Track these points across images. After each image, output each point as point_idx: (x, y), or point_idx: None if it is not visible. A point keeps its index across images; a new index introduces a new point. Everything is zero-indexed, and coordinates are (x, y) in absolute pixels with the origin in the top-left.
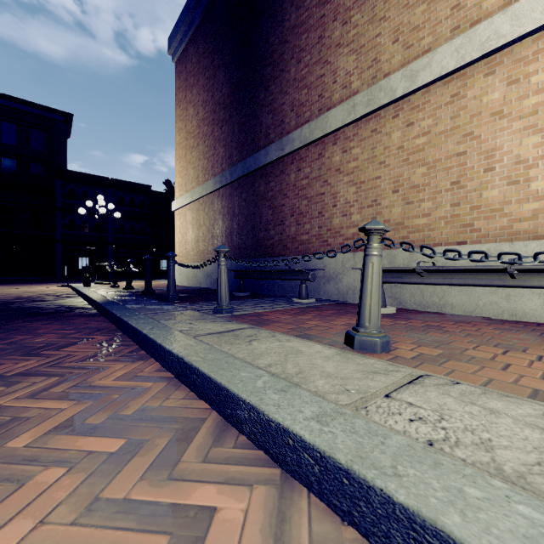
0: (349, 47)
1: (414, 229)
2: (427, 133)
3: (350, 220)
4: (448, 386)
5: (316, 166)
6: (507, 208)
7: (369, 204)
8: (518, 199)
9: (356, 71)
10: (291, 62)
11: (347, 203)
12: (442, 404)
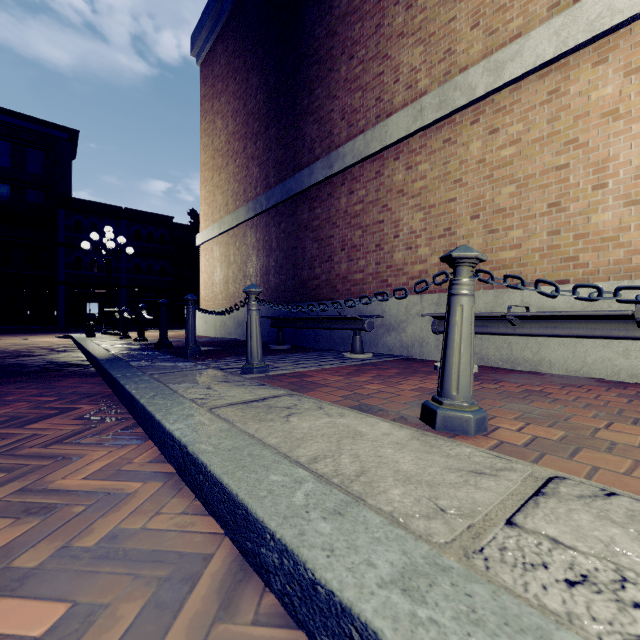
0: (415, 36)
1: (499, 264)
2: (516, 142)
3: (416, 254)
4: (600, 500)
5: (373, 187)
6: (625, 236)
7: (440, 234)
8: (639, 224)
9: (424, 67)
10: (341, 59)
11: (412, 233)
12: (608, 540)
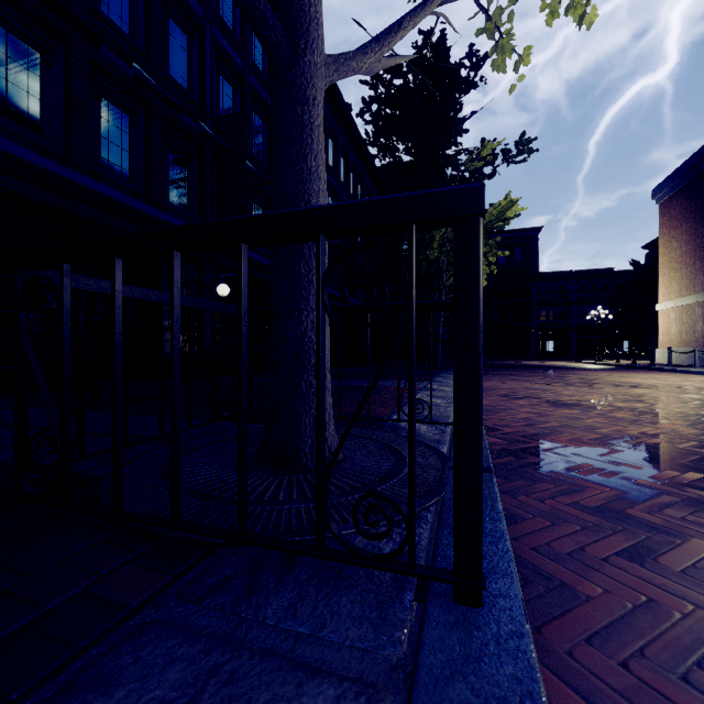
0: None
1: None
2: None
3: None
4: None
5: None
6: None
7: None
8: None
9: None
10: None
11: None
12: None
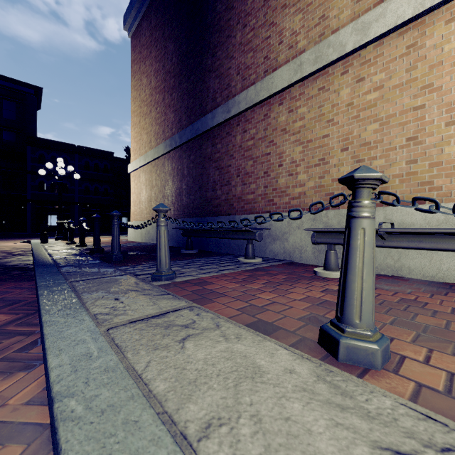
0: (295, 6)
1: None
2: (379, 88)
3: (296, 179)
4: None
5: (262, 126)
6: None
7: (316, 163)
8: None
9: (303, 30)
10: (237, 27)
11: (293, 162)
12: None
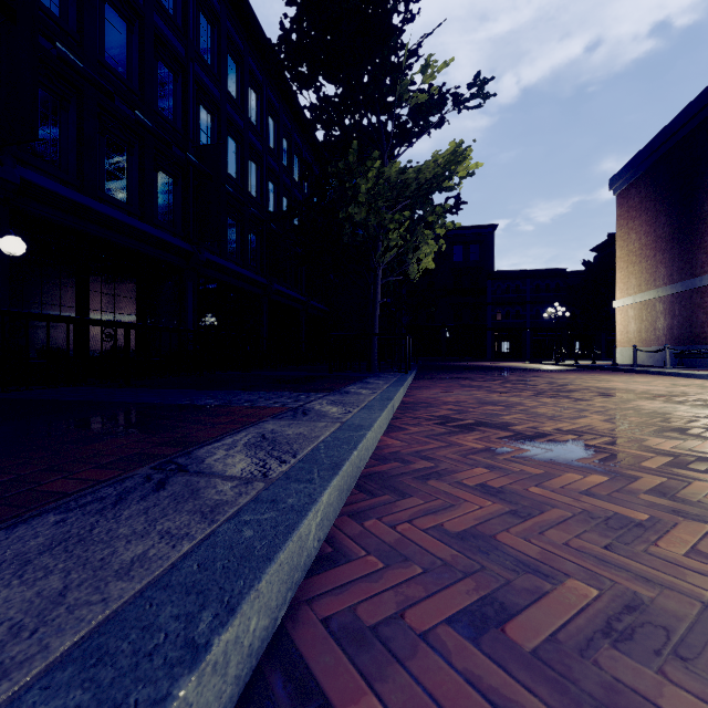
0: None
1: None
2: None
3: None
4: None
5: None
6: None
7: None
8: None
9: None
10: None
11: None
12: None
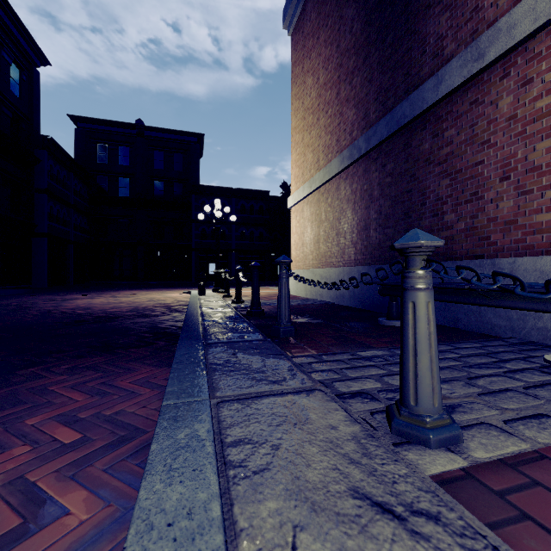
0: None
1: None
2: None
3: None
4: None
5: None
6: None
7: None
8: None
9: None
10: None
11: None
12: None
